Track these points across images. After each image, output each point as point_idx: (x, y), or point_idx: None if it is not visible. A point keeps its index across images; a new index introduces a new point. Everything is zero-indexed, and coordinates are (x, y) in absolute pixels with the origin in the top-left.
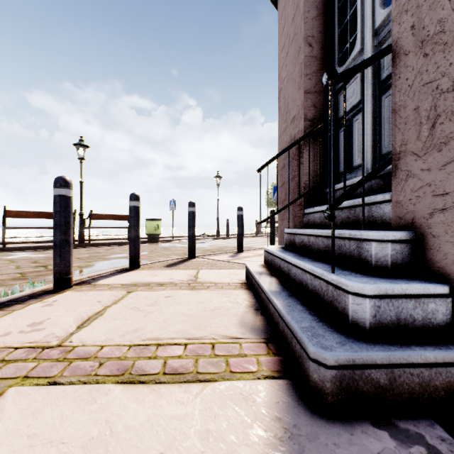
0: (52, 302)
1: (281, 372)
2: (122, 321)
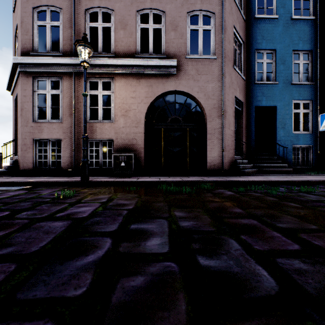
0: None
1: None
2: None
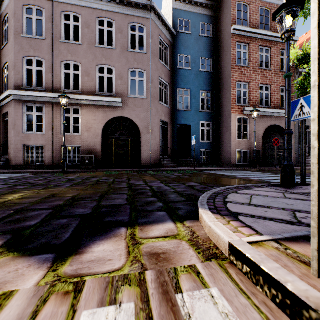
0: None
1: None
2: None
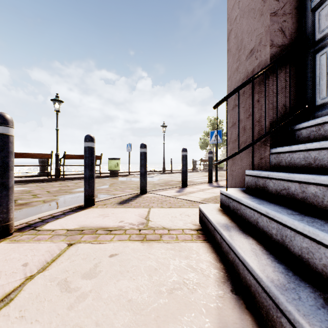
0: None
1: None
2: (28, 327)
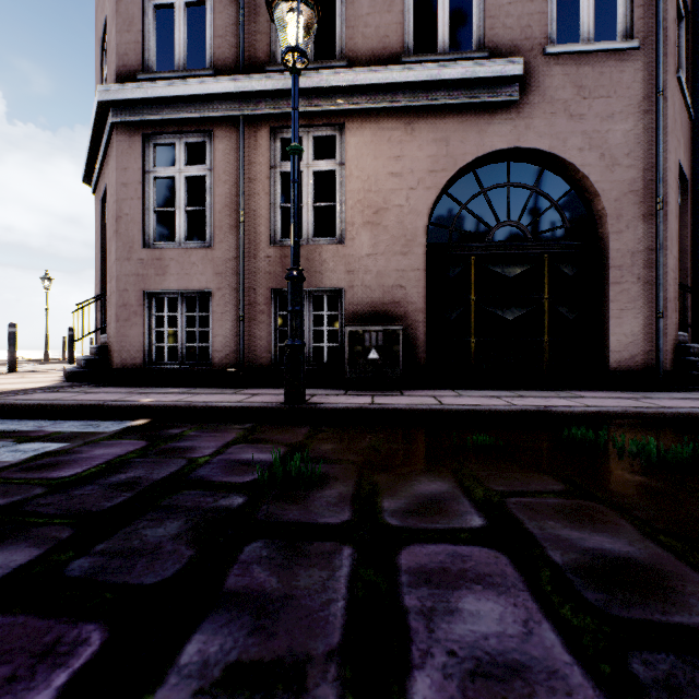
0: None
1: (62, 382)
2: None
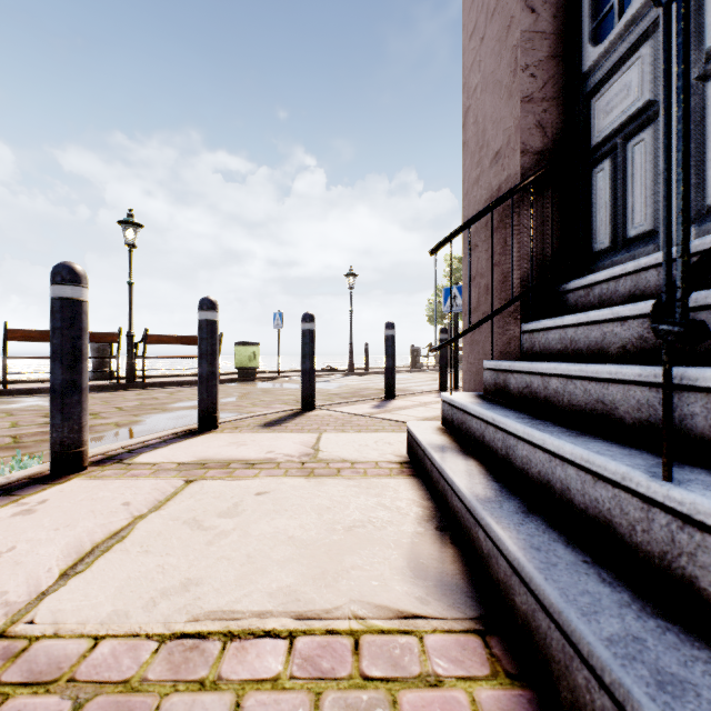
0: (35, 505)
1: None
2: (159, 559)
